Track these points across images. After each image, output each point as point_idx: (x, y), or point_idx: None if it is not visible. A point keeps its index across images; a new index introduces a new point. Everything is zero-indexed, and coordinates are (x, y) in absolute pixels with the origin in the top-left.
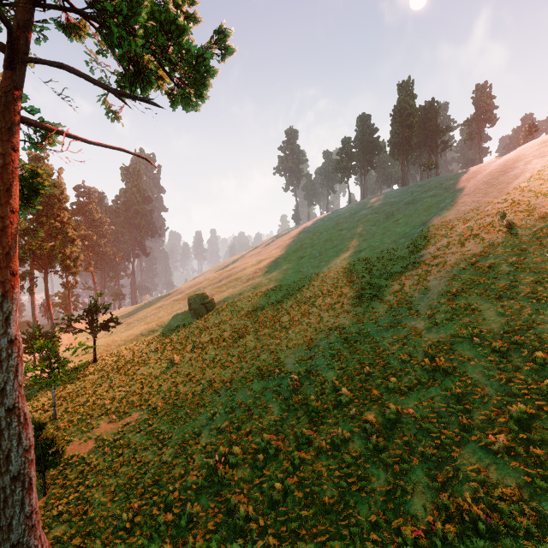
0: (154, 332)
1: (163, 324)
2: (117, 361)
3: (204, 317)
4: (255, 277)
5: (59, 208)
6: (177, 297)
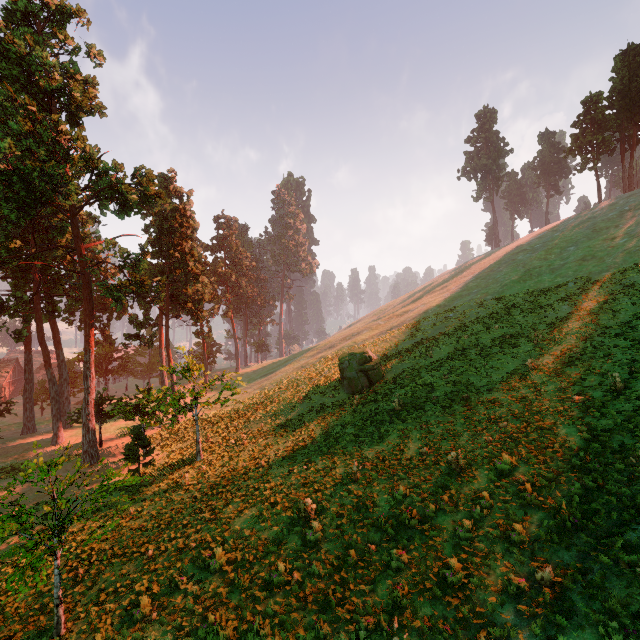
0: (288, 411)
1: (301, 399)
2: (226, 465)
3: (365, 394)
4: (448, 326)
5: (182, 236)
6: (326, 353)
